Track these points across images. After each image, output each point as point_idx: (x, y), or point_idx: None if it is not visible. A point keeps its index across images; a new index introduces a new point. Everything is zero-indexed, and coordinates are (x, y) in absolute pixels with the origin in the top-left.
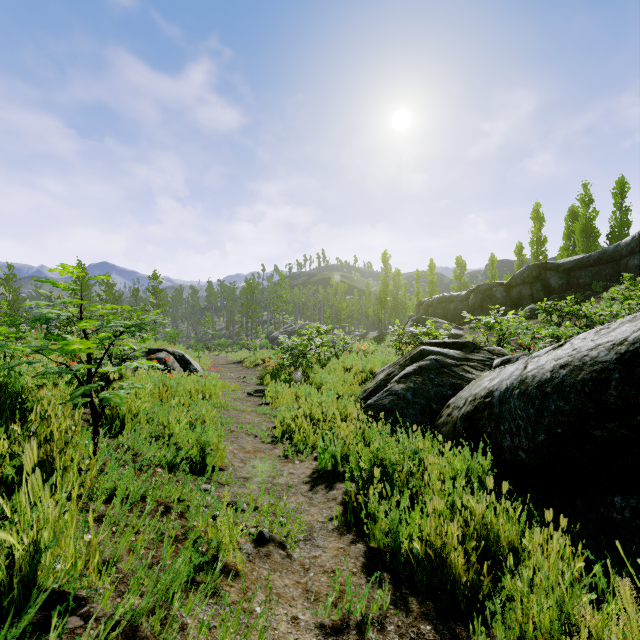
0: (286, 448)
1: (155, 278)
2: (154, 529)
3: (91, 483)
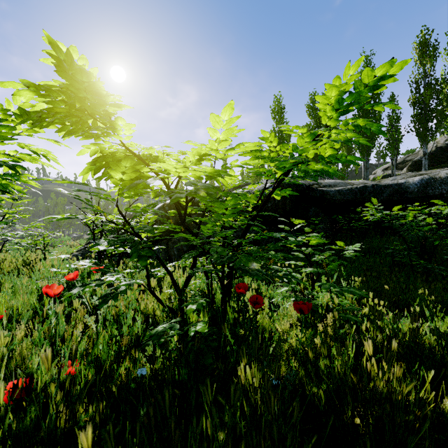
0: None
1: None
2: None
3: None
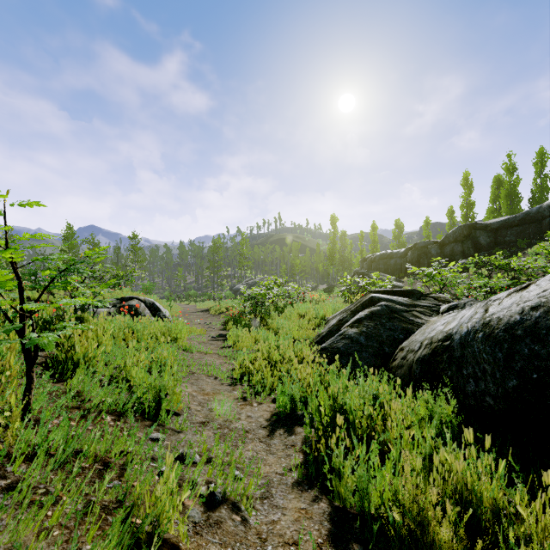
0: (245, 390)
1: (134, 238)
2: (79, 498)
3: (13, 439)
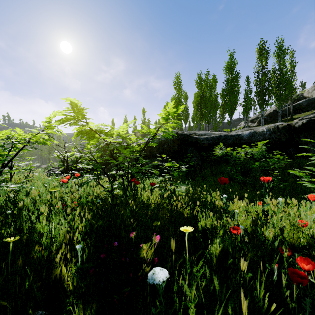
0: None
1: None
2: None
3: None
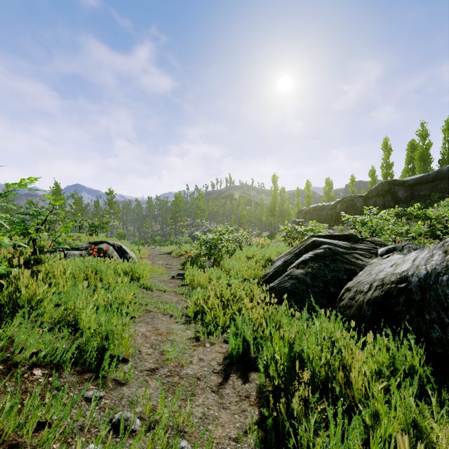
0: (198, 329)
1: (110, 193)
2: None
3: None
